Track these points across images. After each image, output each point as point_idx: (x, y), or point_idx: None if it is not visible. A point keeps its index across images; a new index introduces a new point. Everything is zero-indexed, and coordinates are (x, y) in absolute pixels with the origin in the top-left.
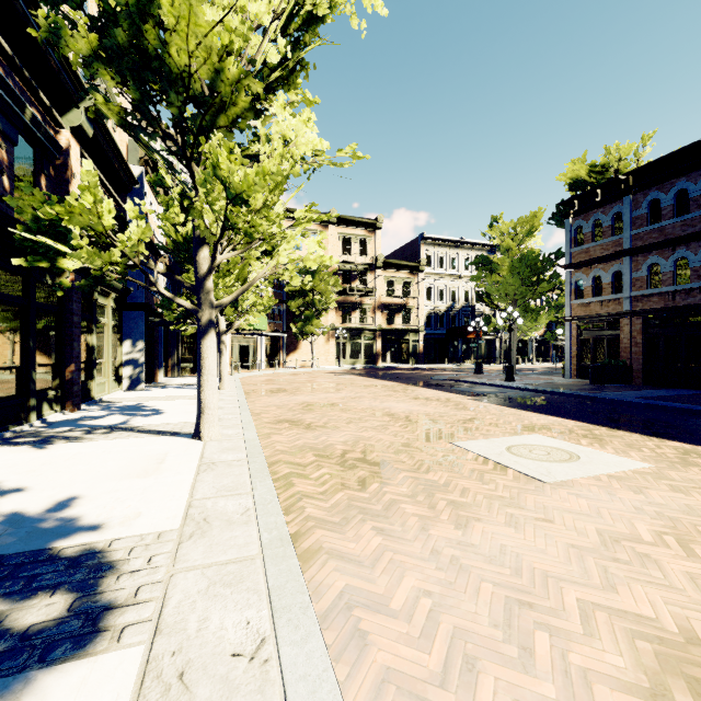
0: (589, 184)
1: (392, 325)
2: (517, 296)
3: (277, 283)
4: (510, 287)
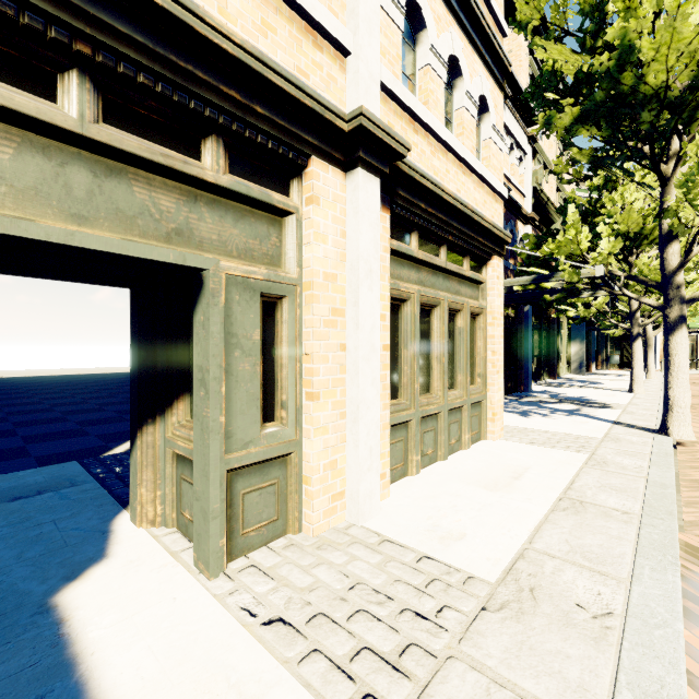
0: None
1: None
2: None
3: None
4: None
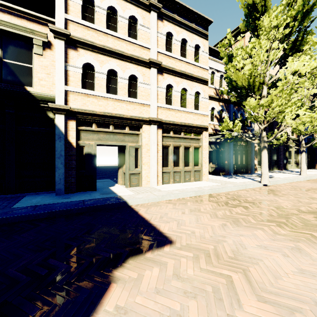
0: None
1: None
2: None
3: None
4: None
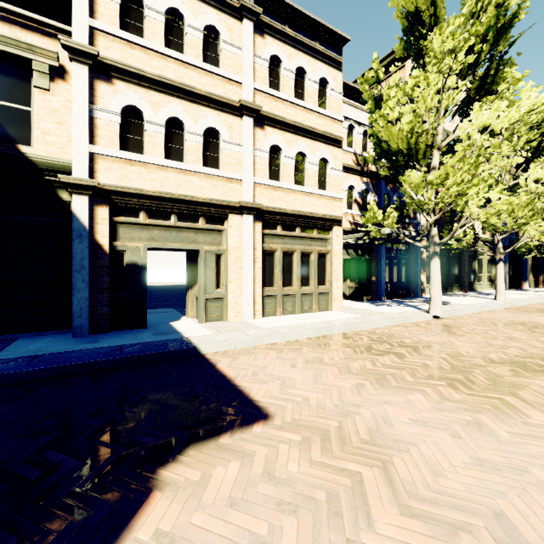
0: None
1: None
2: None
3: None
4: None
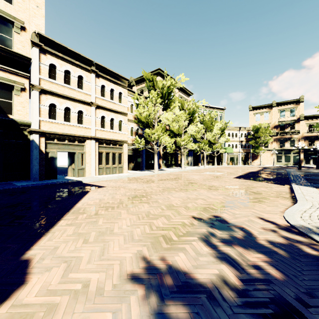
0: None
1: (312, 146)
2: None
3: (247, 135)
4: None
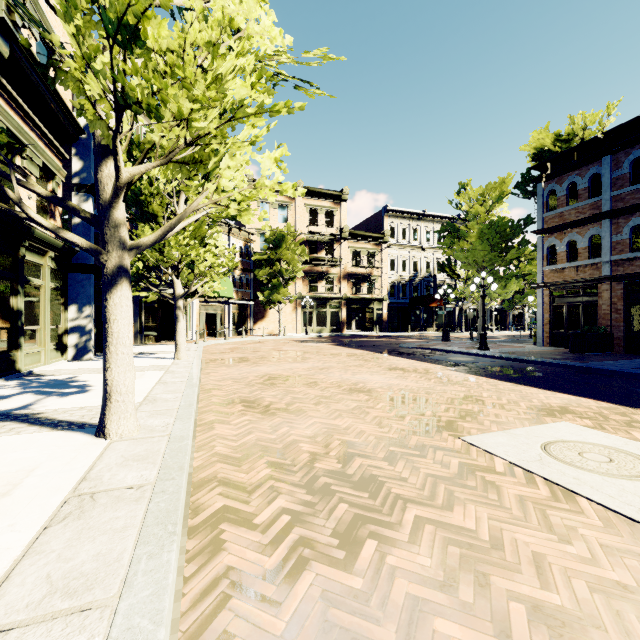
0: (553, 154)
1: (357, 294)
2: (486, 263)
3: (245, 252)
4: (479, 254)
